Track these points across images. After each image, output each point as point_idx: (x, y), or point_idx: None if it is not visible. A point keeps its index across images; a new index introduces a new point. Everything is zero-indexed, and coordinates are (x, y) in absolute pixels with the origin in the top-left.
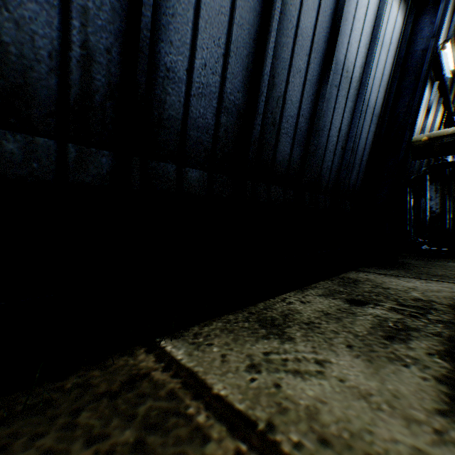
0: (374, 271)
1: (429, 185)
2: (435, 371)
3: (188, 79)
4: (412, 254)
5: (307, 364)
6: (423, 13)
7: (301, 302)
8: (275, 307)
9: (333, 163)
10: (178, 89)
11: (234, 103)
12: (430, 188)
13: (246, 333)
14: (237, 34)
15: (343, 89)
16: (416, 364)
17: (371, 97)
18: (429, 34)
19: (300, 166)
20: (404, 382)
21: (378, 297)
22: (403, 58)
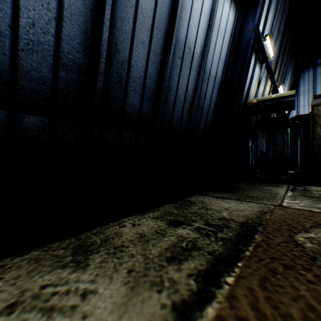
0: (212, 195)
1: (259, 133)
2: (180, 295)
3: (13, 35)
4: (248, 180)
5: (71, 297)
6: (248, 13)
7: (133, 225)
8: (106, 231)
9: (182, 116)
10: (0, 43)
11: (74, 62)
12: (260, 135)
13: (50, 262)
14: (71, 2)
15: (187, 61)
16: (171, 288)
17: (212, 69)
18: (252, 28)
19: (151, 117)
20: (142, 312)
21: (196, 217)
22: (236, 44)
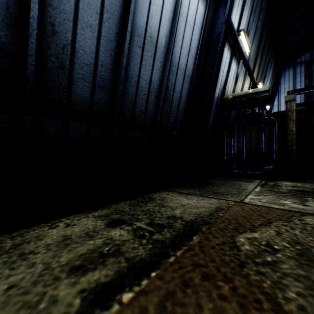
0: (178, 191)
1: (236, 129)
2: None
3: None
4: (224, 176)
5: None
6: (220, 6)
7: (67, 225)
8: (29, 233)
9: (147, 109)
10: None
11: None
12: (237, 131)
13: None
14: None
15: (149, 50)
16: (43, 311)
17: (181, 61)
18: (223, 21)
19: (107, 108)
20: None
21: (144, 216)
22: (208, 37)
